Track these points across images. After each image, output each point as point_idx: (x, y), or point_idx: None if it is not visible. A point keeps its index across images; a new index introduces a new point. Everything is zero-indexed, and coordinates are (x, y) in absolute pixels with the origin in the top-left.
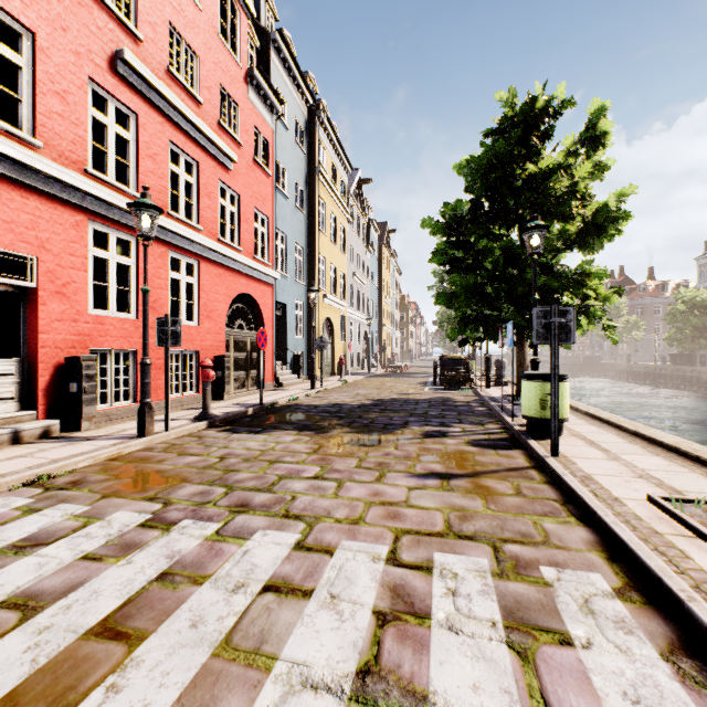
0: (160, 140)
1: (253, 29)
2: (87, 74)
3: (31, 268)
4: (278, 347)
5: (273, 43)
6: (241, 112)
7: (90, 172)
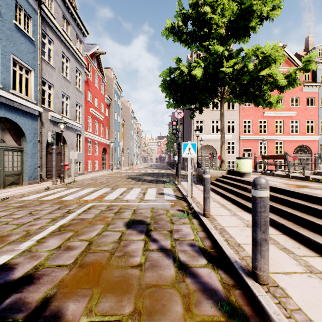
0: (272, 121)
1: None
2: (258, 120)
3: (251, 150)
4: None
5: (318, 63)
6: (299, 98)
7: (258, 134)
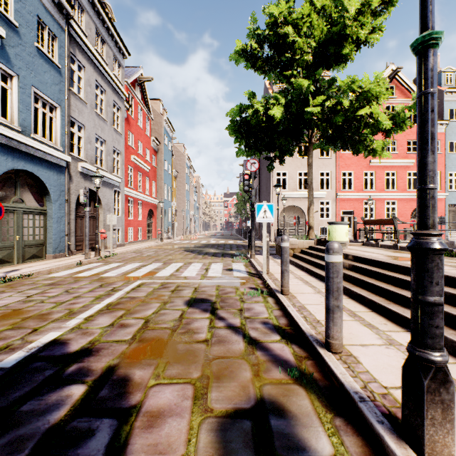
0: (382, 173)
1: None
2: (362, 171)
3: (353, 212)
4: (455, 224)
5: (445, 93)
6: None
7: (363, 191)
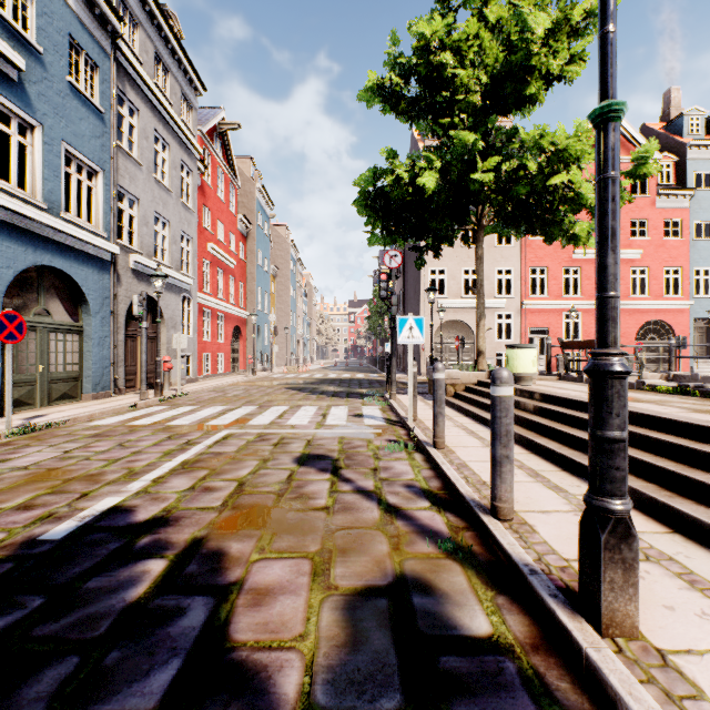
0: (591, 270)
1: (668, 154)
2: (562, 267)
3: (547, 330)
4: (705, 349)
5: (689, 148)
6: (649, 221)
7: (563, 297)
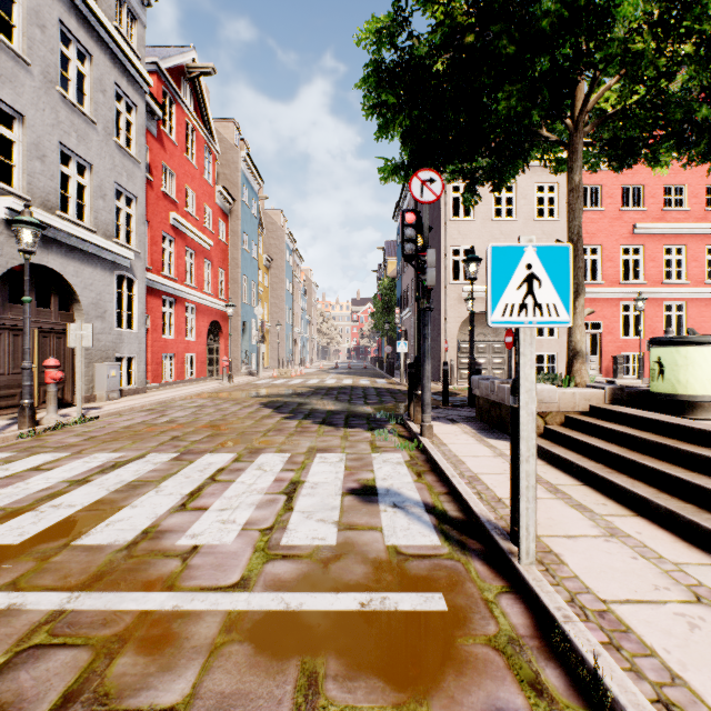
0: (657, 249)
1: None
2: (620, 245)
3: (600, 325)
4: None
5: None
6: None
7: (620, 283)
